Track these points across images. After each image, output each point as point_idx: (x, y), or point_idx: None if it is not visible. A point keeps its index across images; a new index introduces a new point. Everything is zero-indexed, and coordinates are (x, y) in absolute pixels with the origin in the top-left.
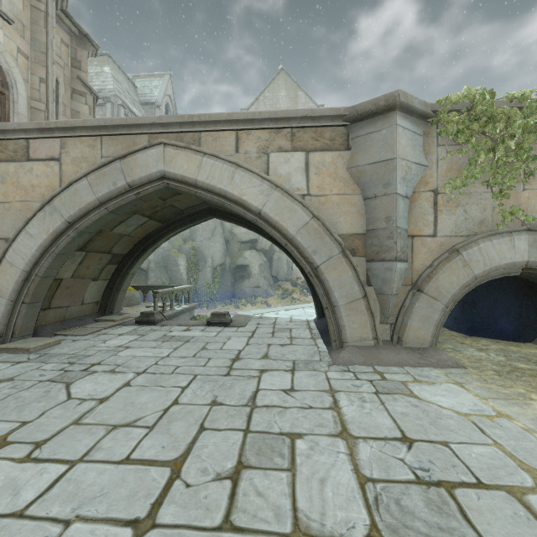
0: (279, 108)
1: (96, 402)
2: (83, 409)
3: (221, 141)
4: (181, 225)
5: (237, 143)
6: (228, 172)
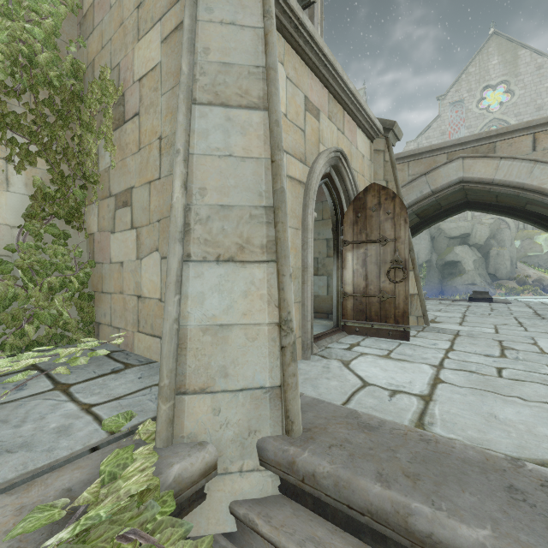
0: (489, 80)
1: (459, 318)
2: (457, 319)
3: (516, 145)
4: (436, 219)
5: (533, 144)
6: (526, 168)
